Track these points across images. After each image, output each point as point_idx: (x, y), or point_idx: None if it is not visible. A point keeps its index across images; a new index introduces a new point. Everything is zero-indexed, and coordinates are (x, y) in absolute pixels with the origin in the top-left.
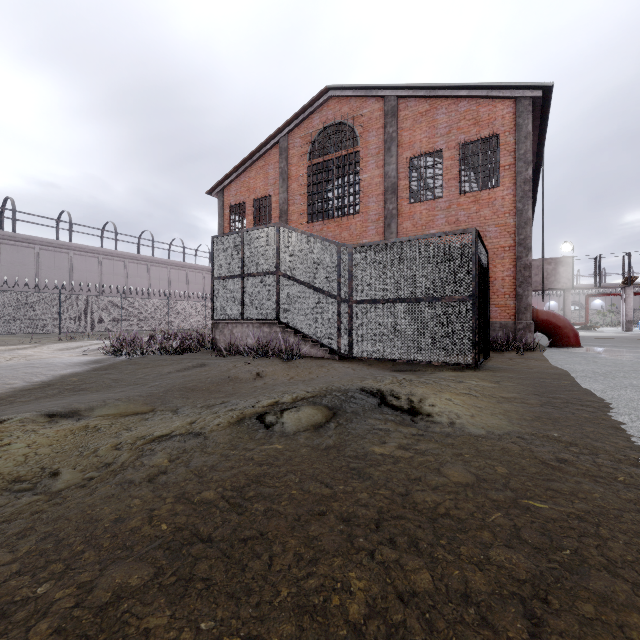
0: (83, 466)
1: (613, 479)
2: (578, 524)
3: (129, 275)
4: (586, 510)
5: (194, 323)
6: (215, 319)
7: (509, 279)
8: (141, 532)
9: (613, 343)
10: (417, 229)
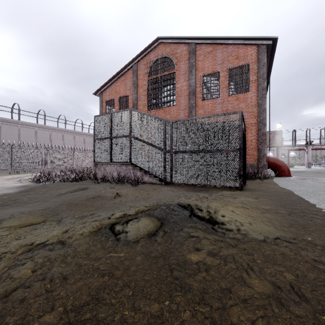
0: None
1: None
2: None
3: (52, 138)
4: None
5: (87, 164)
6: (96, 162)
7: (254, 140)
8: None
9: (305, 174)
10: (206, 114)
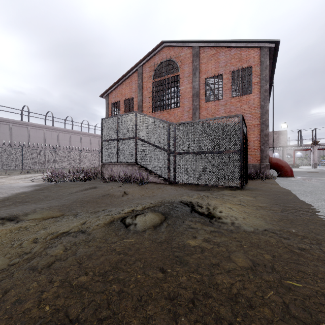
0: (11, 254)
1: None
2: (324, 300)
3: (60, 139)
4: None
5: (94, 164)
6: (103, 162)
7: (257, 141)
8: (30, 313)
9: (309, 174)
10: (209, 115)
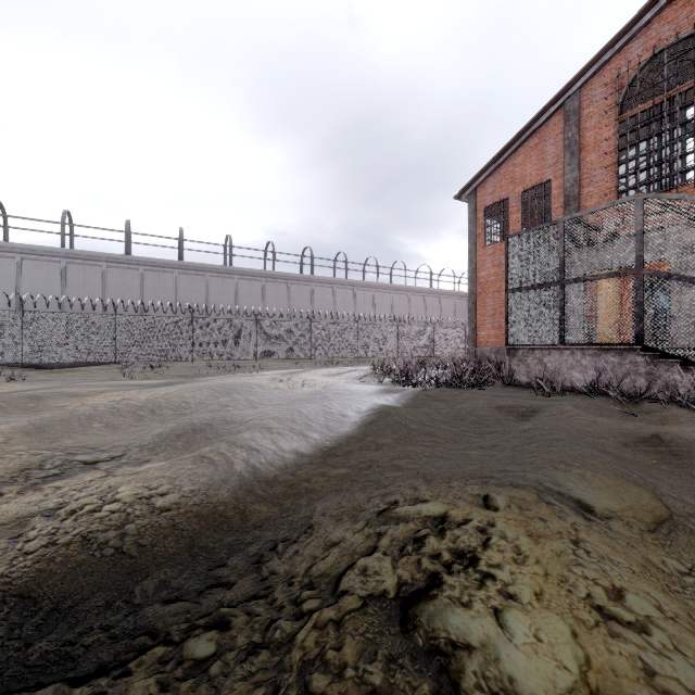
0: None
1: None
2: None
3: (357, 302)
4: None
5: (422, 350)
6: (511, 344)
7: None
8: None
9: None
10: None
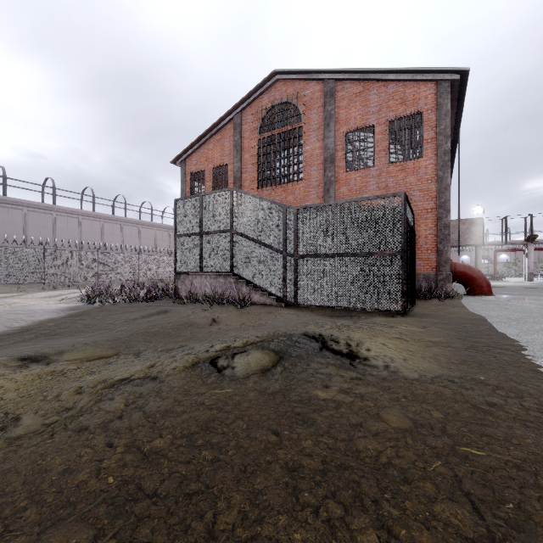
0: (45, 410)
1: (541, 423)
2: (517, 473)
3: (105, 233)
4: (522, 458)
5: (161, 274)
6: (177, 271)
7: (431, 237)
8: (87, 486)
9: (519, 291)
10: (352, 194)
